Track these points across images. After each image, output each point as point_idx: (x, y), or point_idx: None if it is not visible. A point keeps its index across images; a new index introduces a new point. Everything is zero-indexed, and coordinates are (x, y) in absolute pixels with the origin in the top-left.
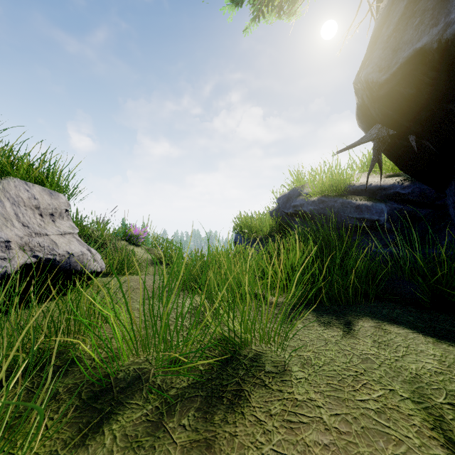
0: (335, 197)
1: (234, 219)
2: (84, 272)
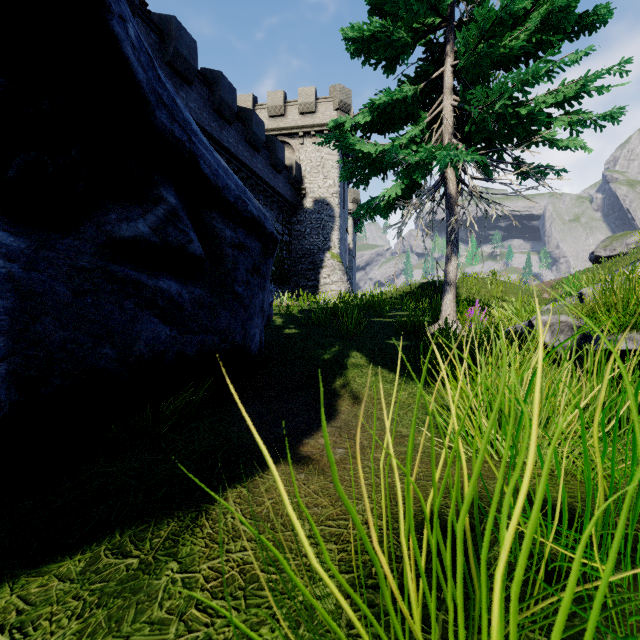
0: None
1: None
2: None
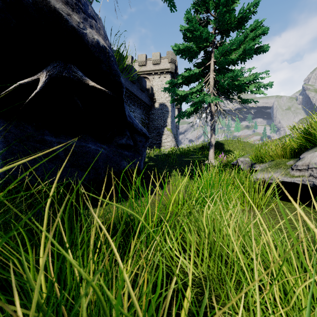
0: None
1: None
2: None
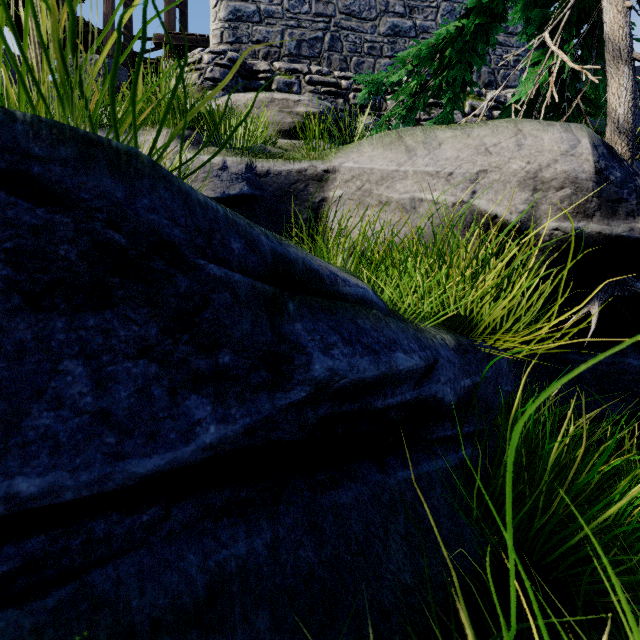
0: None
1: None
2: None
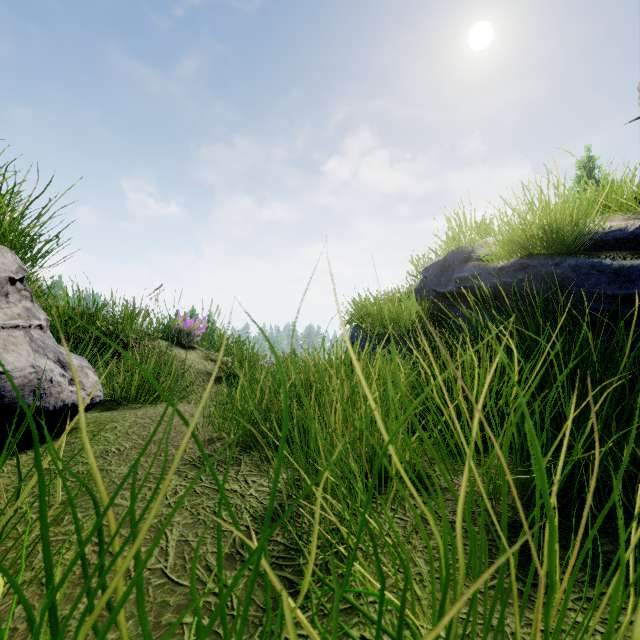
0: (557, 256)
1: (350, 304)
2: (45, 409)
